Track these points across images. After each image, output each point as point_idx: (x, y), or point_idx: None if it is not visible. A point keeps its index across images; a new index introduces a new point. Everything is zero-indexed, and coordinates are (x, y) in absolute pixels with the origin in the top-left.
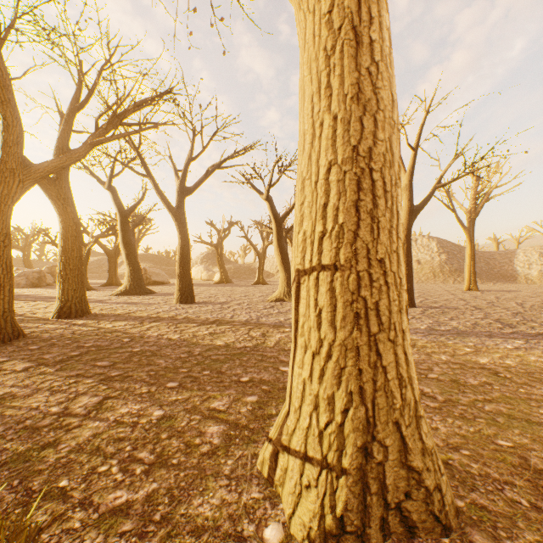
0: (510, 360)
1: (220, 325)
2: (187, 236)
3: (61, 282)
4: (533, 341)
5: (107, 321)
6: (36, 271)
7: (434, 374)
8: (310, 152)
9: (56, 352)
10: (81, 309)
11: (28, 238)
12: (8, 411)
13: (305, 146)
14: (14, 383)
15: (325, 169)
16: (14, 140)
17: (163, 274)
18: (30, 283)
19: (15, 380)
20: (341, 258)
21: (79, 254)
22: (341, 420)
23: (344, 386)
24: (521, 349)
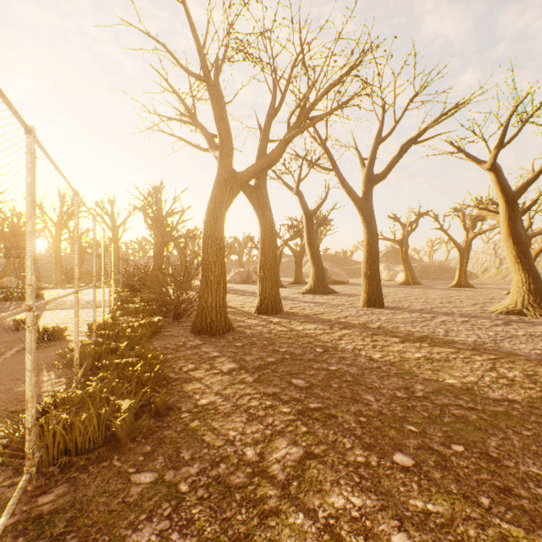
0: None
1: (433, 345)
2: (375, 230)
3: (260, 281)
4: None
5: (297, 322)
6: (245, 270)
7: None
8: None
9: (255, 354)
10: (275, 306)
11: (241, 245)
12: (207, 436)
13: None
14: (218, 390)
15: None
16: (226, 152)
17: (342, 273)
18: (242, 280)
19: (220, 385)
20: None
21: (273, 255)
22: None
23: None
24: None
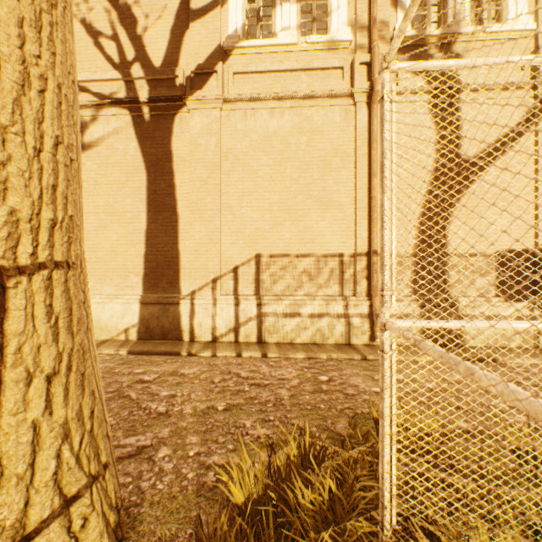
0: None
1: None
2: None
3: None
4: None
5: None
6: None
7: None
8: (18, 96)
9: None
10: None
11: None
12: None
13: (5, 78)
14: None
15: (53, 141)
16: None
17: None
18: None
19: None
20: (73, 255)
21: None
22: (91, 425)
23: (88, 390)
24: None
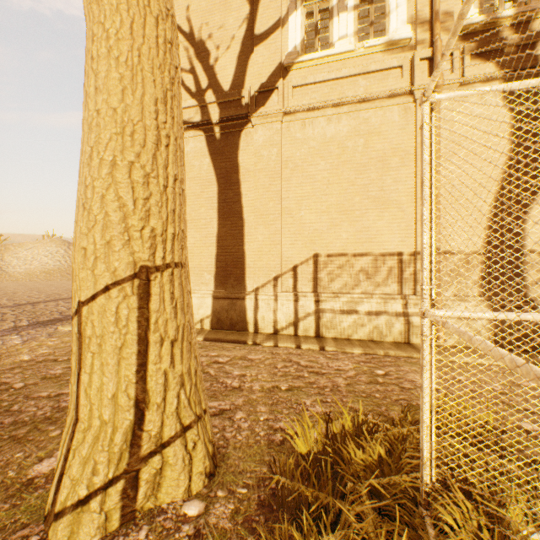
0: (43, 349)
1: None
2: None
3: None
4: (25, 333)
5: None
6: None
7: (19, 383)
8: (155, 152)
9: None
10: None
11: None
12: None
13: (148, 141)
14: None
15: (173, 179)
16: None
17: None
18: None
19: None
20: (184, 258)
21: None
22: (196, 380)
23: (193, 355)
24: (32, 341)
